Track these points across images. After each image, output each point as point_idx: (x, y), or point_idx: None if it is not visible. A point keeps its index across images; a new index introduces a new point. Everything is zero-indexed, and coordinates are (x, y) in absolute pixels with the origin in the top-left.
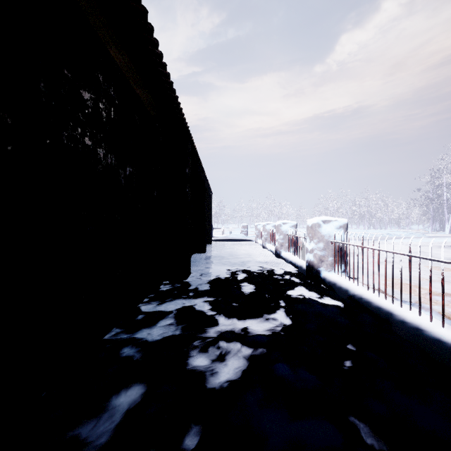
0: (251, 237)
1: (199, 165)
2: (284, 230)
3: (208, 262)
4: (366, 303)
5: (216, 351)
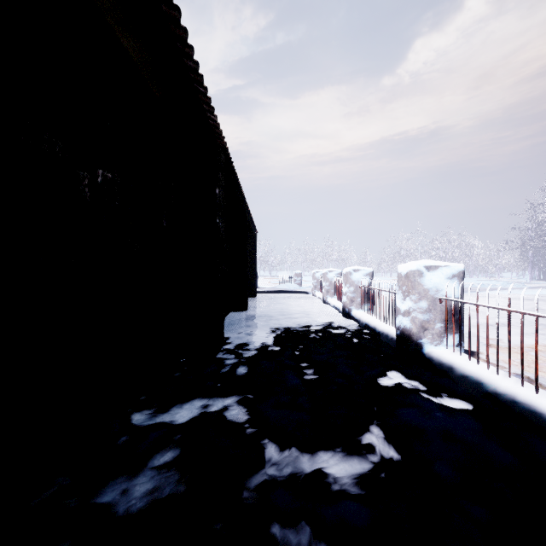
0: (307, 287)
1: (237, 191)
2: (355, 279)
3: (251, 325)
4: (530, 414)
5: None
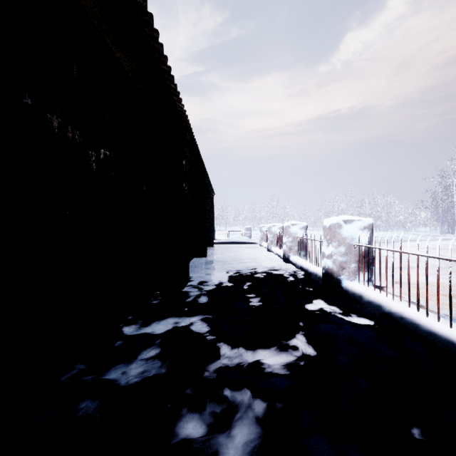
0: (255, 239)
1: (199, 161)
2: (293, 231)
3: (210, 267)
4: (411, 325)
5: (216, 406)
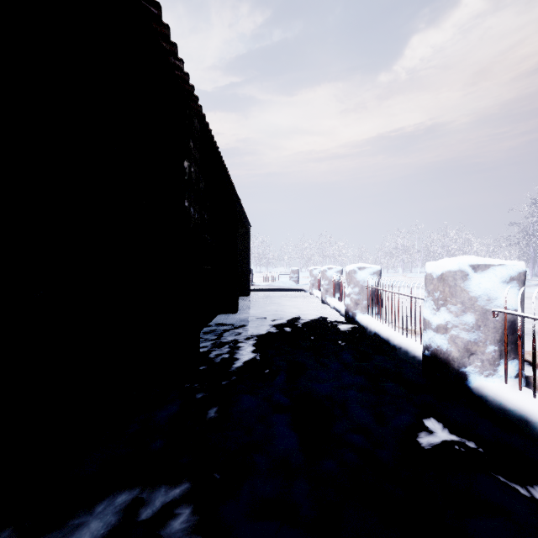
0: (304, 285)
1: (224, 177)
2: (360, 279)
3: (238, 332)
4: None
5: None
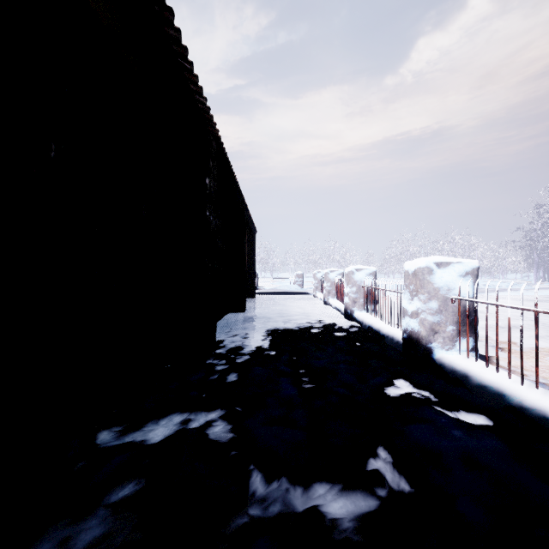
0: (308, 289)
1: (234, 186)
2: (358, 279)
3: (247, 327)
4: None
5: None
